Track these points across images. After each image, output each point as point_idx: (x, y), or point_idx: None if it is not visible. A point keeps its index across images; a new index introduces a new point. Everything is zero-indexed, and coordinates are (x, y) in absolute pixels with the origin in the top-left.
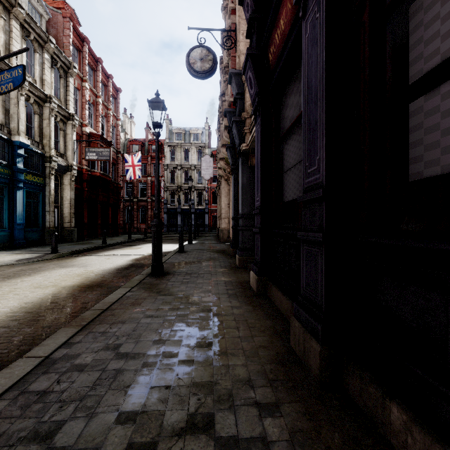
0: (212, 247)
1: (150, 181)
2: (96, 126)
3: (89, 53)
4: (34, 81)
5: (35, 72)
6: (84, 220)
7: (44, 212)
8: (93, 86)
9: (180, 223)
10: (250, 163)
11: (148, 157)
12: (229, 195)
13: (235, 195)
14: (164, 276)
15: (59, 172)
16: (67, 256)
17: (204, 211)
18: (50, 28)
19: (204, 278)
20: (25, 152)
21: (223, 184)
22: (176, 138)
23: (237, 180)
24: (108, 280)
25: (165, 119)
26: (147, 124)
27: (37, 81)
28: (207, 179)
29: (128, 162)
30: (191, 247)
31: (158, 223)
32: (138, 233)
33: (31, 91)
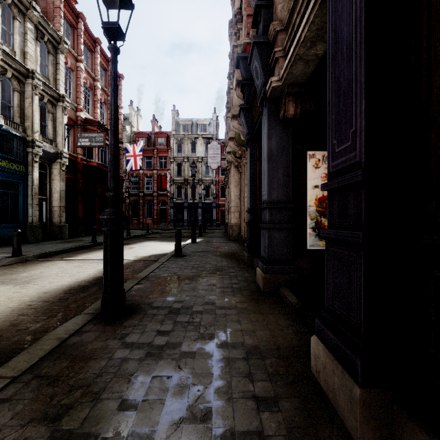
0: (220, 247)
1: (156, 174)
2: (94, 112)
3: (85, 31)
4: (12, 53)
5: (14, 42)
6: (78, 214)
7: (26, 205)
8: (91, 68)
9: (187, 218)
10: (284, 113)
11: (153, 150)
12: (240, 185)
13: (251, 178)
14: (123, 321)
15: (47, 160)
16: (30, 261)
17: (212, 205)
18: (40, 0)
19: (200, 330)
20: (3, 135)
21: (233, 172)
22: (182, 129)
23: (254, 155)
24: (20, 325)
25: (172, 111)
26: (153, 116)
27: (17, 53)
28: (214, 168)
29: (129, 152)
30: (193, 247)
31: (112, 217)
32: (143, 228)
33: (8, 63)
